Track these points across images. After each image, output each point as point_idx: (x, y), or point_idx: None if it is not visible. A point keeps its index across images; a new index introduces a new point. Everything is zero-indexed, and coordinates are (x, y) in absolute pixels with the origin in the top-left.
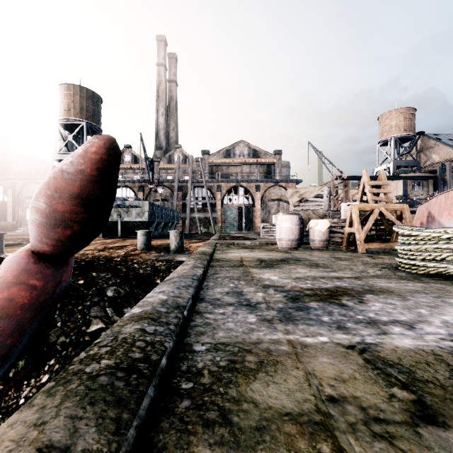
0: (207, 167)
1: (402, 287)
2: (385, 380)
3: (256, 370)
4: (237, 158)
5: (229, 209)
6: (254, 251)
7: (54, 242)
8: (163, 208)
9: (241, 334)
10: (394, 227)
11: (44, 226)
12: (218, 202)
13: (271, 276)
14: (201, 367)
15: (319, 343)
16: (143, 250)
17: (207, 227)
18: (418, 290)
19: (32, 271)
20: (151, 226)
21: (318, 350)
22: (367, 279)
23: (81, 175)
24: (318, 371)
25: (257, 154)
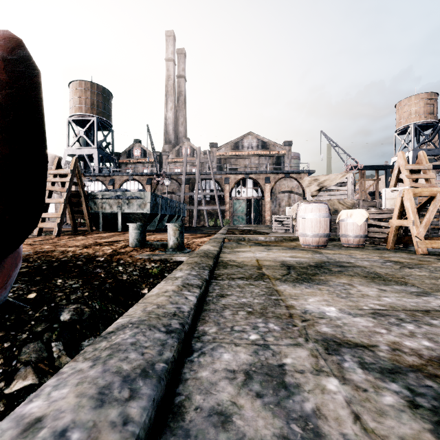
0: (215, 160)
1: None
2: None
3: None
4: (245, 151)
5: (238, 202)
6: (272, 250)
7: None
8: (168, 200)
9: None
10: None
11: None
12: (226, 194)
13: (322, 305)
14: None
15: None
16: (135, 247)
17: (215, 220)
18: None
19: None
20: (155, 219)
21: None
22: None
23: None
24: None
25: (266, 146)
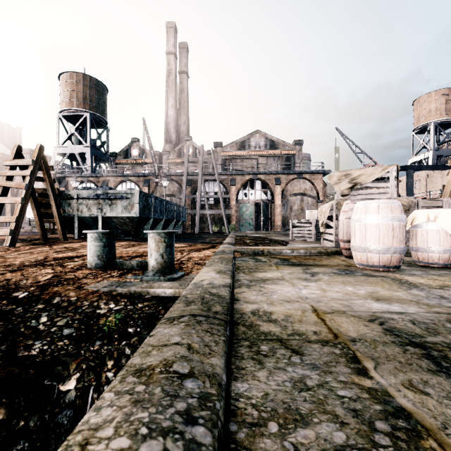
0: (219, 160)
1: None
2: None
3: None
4: (252, 150)
5: (245, 206)
6: (318, 276)
7: None
8: (164, 201)
9: None
10: None
11: None
12: (232, 197)
13: None
14: None
15: None
16: (95, 269)
17: (220, 226)
18: None
19: None
20: (146, 224)
21: None
22: None
23: None
24: None
25: (274, 145)
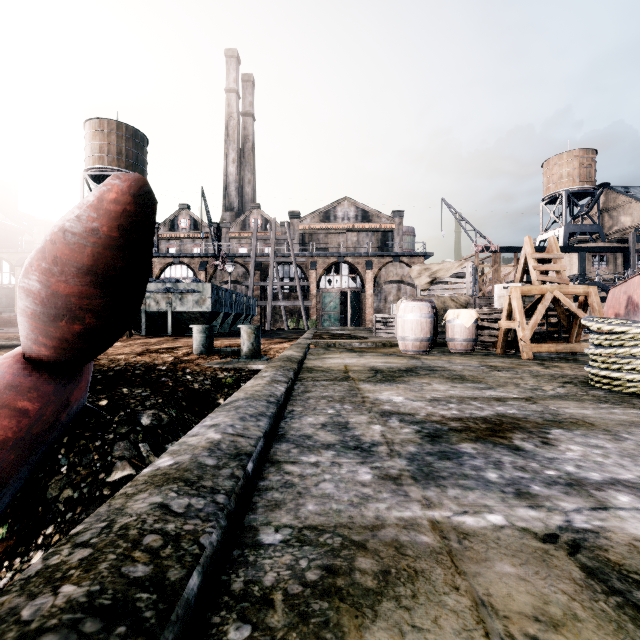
0: (296, 235)
1: (606, 416)
2: (638, 623)
3: (377, 593)
4: (339, 223)
5: (328, 296)
6: (365, 356)
7: (55, 342)
8: (233, 293)
9: (347, 507)
10: (584, 320)
11: (40, 318)
12: (312, 284)
13: (393, 396)
14: (270, 585)
15: (490, 529)
16: (201, 355)
17: (297, 321)
18: (635, 421)
19: (23, 387)
20: (216, 320)
21: (491, 545)
22: (546, 401)
23: (94, 237)
24: (498, 597)
25: (368, 217)
